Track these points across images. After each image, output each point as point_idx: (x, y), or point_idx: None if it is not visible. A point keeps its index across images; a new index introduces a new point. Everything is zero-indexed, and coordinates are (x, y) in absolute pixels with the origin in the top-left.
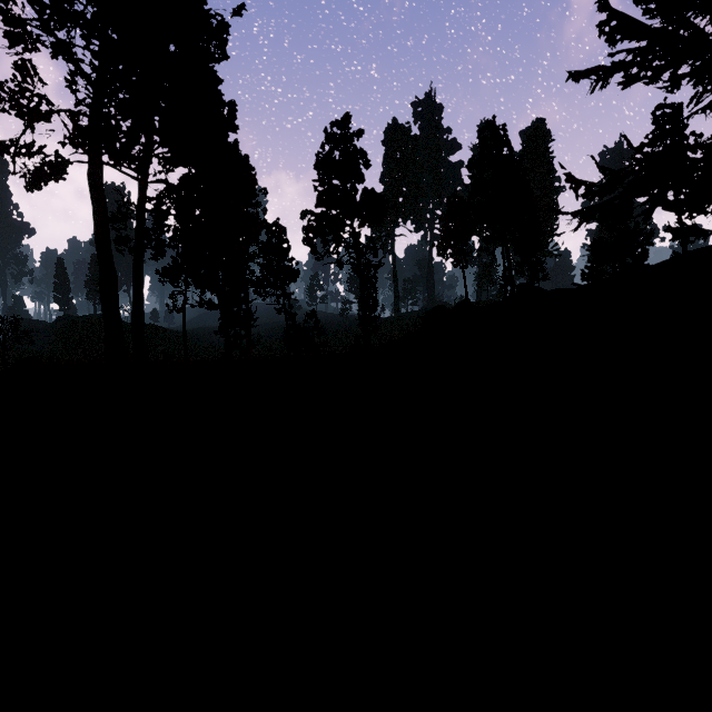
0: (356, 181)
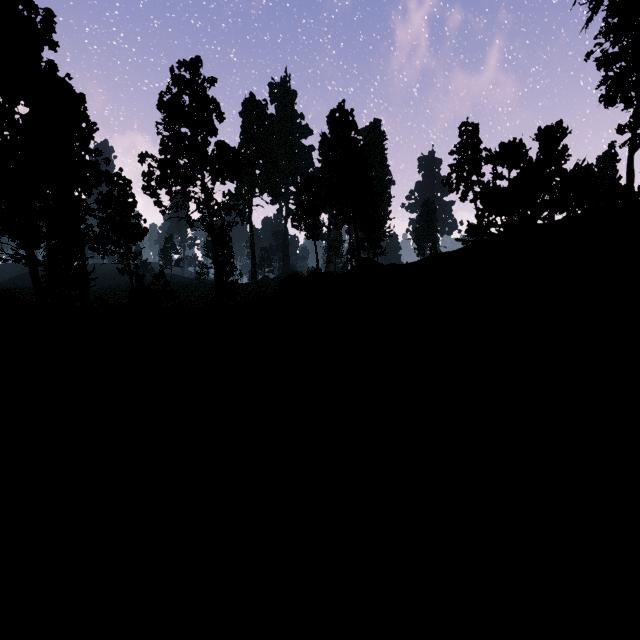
0: (208, 133)
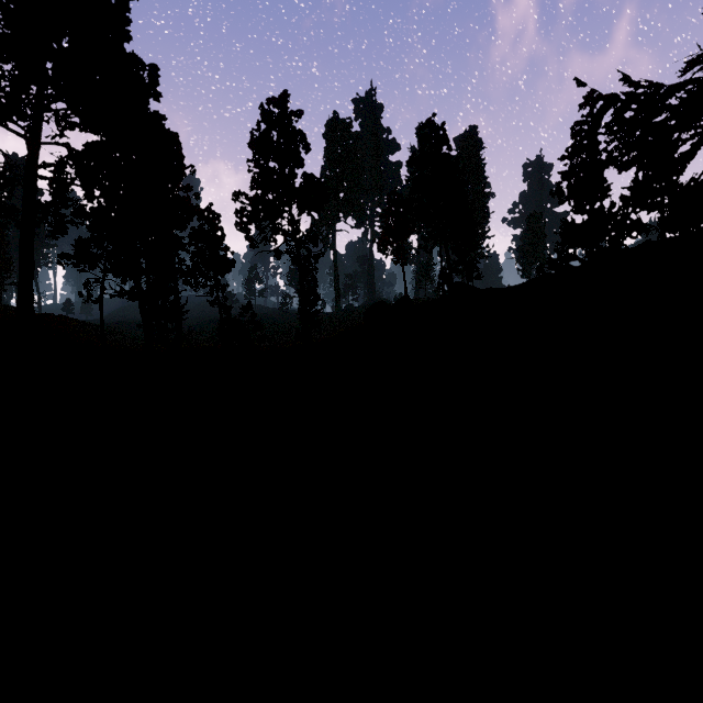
0: (295, 165)
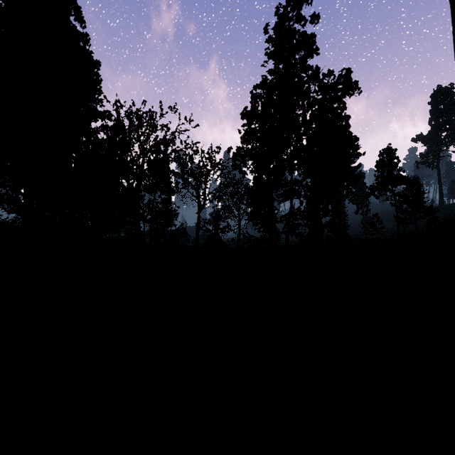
0: (394, 168)
